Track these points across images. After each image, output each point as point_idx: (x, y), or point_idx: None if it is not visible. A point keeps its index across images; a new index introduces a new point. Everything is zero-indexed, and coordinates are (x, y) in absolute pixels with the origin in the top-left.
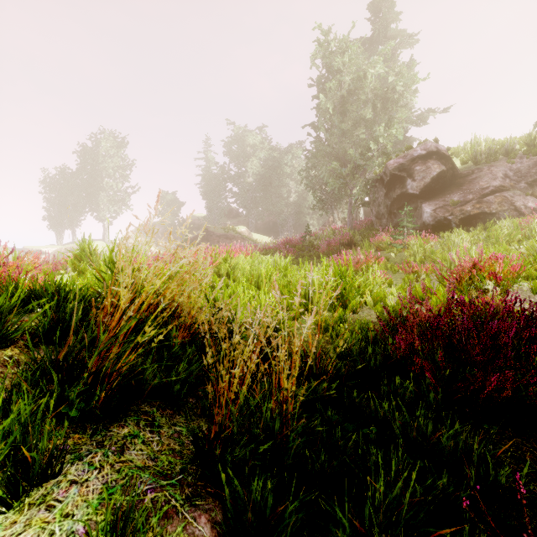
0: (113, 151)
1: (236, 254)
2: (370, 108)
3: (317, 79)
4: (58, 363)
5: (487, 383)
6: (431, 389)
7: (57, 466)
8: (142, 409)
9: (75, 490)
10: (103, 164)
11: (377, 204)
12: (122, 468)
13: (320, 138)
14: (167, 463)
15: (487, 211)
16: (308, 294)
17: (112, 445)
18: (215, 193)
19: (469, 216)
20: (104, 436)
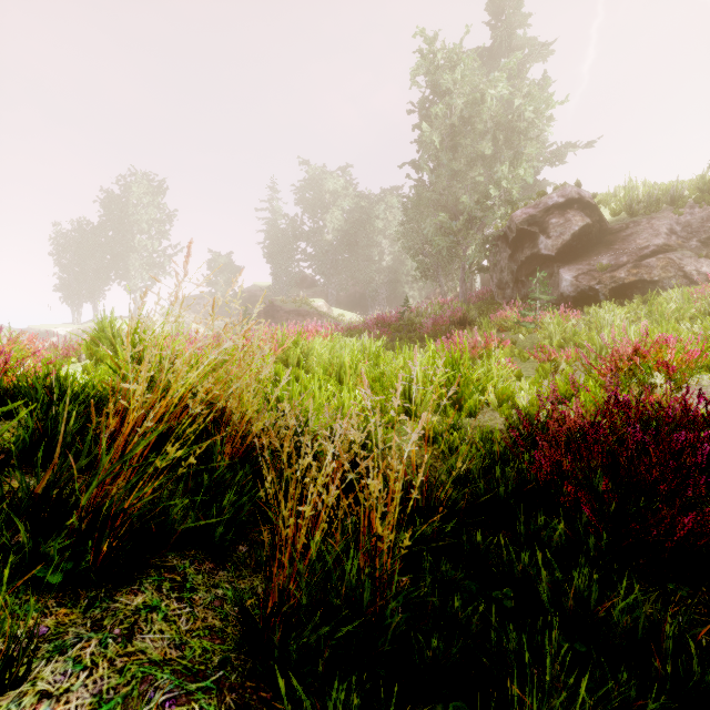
0: (148, 199)
1: (310, 336)
2: (490, 141)
3: (419, 102)
4: (35, 500)
5: (676, 524)
6: (590, 531)
7: (24, 665)
8: (167, 564)
9: (47, 709)
10: (134, 216)
11: (500, 269)
12: (127, 666)
13: (422, 181)
14: (200, 652)
15: (647, 278)
16: (408, 391)
17: (114, 627)
18: (283, 255)
19: (623, 284)
20: (105, 610)
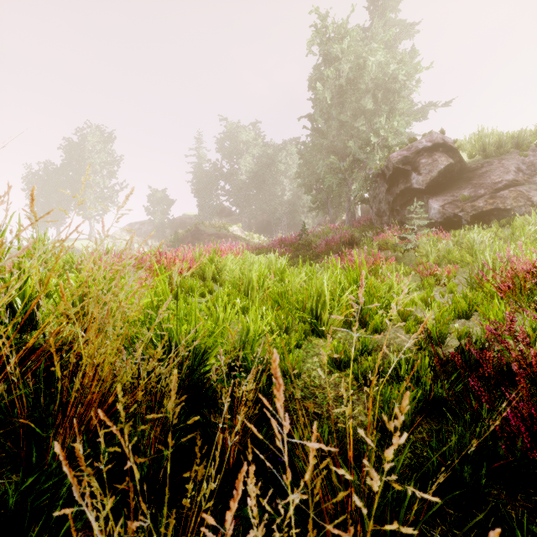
0: (100, 146)
1: (224, 254)
2: (370, 98)
3: (314, 68)
4: None
5: None
6: None
7: None
8: None
9: None
10: (89, 159)
11: (378, 200)
12: None
13: (316, 131)
14: None
15: (502, 206)
16: (315, 309)
17: None
18: (206, 191)
19: (481, 212)
20: None
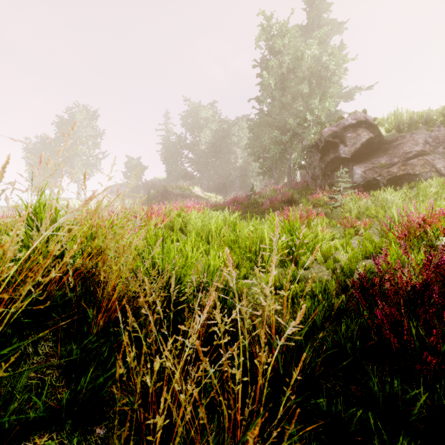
0: (86, 122)
1: (189, 210)
2: (307, 84)
3: (261, 59)
4: None
5: None
6: None
7: None
8: None
9: None
10: (77, 133)
11: (313, 167)
12: None
13: (263, 110)
14: None
15: (411, 172)
16: (259, 251)
17: None
18: (173, 158)
19: (395, 176)
20: None
